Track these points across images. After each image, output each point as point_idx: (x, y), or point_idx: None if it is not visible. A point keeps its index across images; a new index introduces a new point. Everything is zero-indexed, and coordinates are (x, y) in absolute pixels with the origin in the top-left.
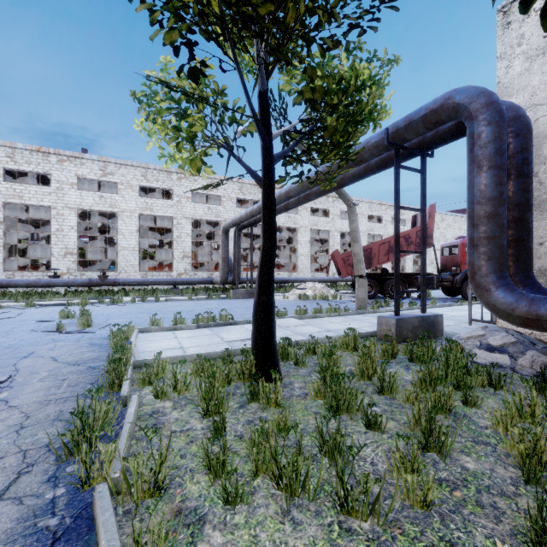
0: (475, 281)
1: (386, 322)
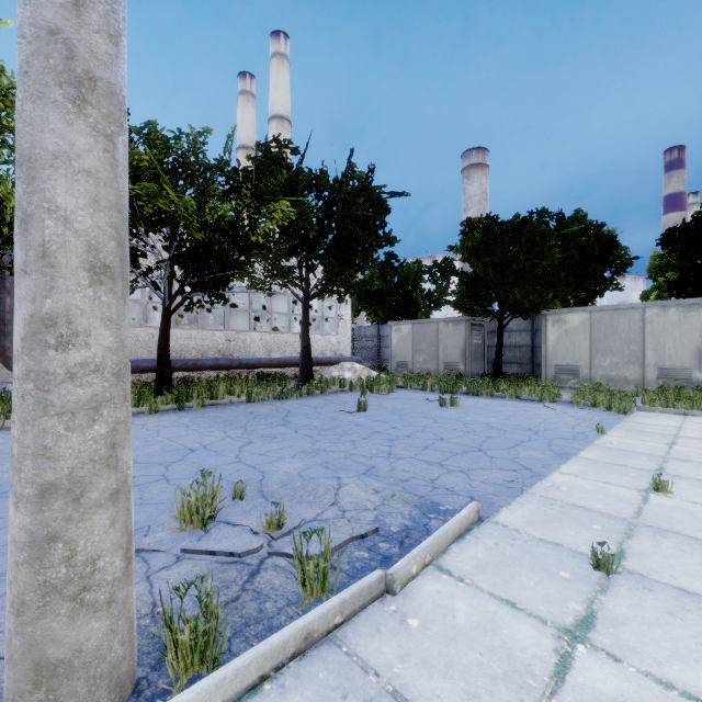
0: (7, 355)
1: None
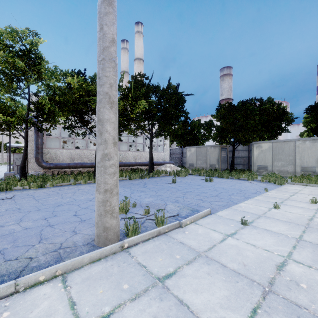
0: (39, 161)
1: (10, 174)
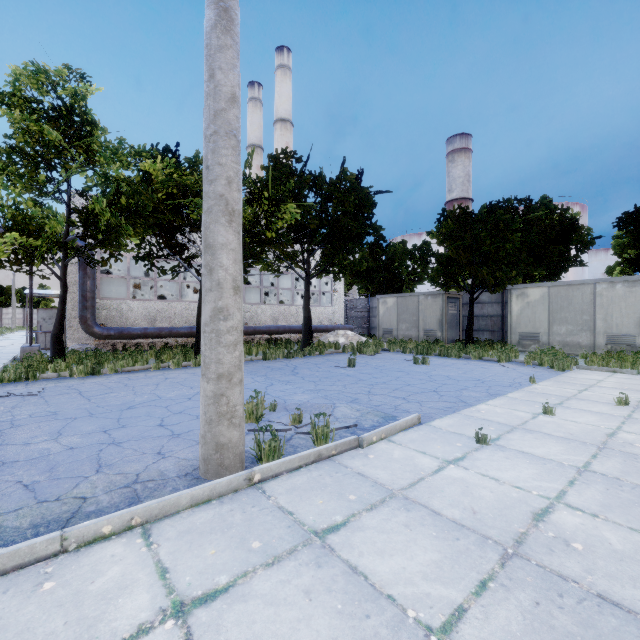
0: (88, 324)
1: (31, 349)
